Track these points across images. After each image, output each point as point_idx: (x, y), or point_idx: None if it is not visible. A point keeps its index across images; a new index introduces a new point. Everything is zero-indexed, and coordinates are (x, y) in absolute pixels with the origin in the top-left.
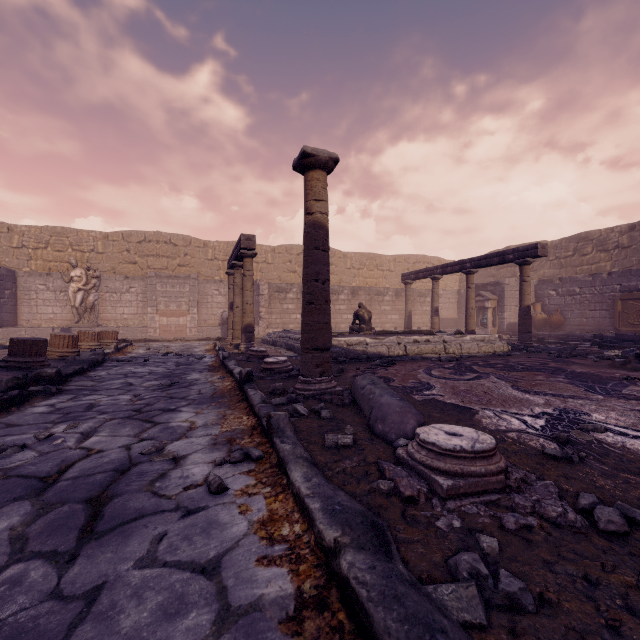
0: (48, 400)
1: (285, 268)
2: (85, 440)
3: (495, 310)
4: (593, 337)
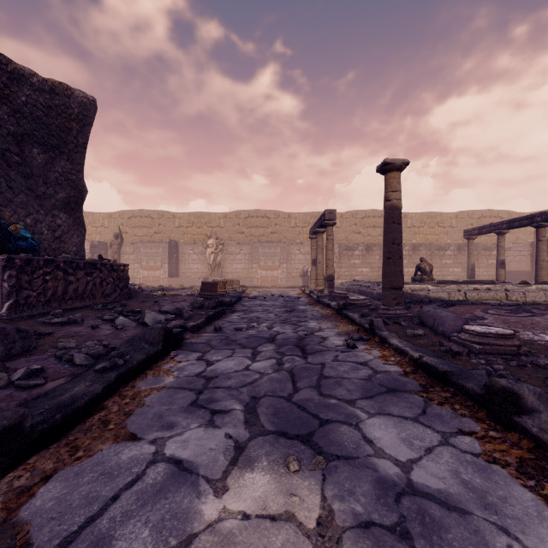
0: (234, 314)
1: (351, 230)
2: (270, 329)
3: None
4: None
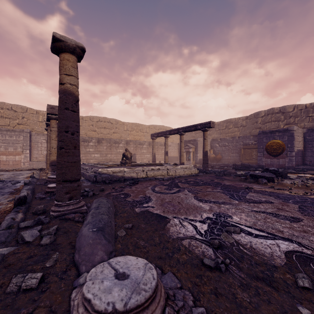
0: None
1: (89, 129)
2: None
3: (194, 153)
4: (233, 165)
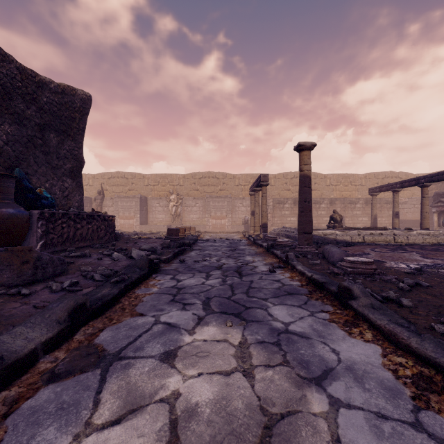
0: (192, 251)
1: (282, 188)
2: (218, 262)
3: None
4: None
